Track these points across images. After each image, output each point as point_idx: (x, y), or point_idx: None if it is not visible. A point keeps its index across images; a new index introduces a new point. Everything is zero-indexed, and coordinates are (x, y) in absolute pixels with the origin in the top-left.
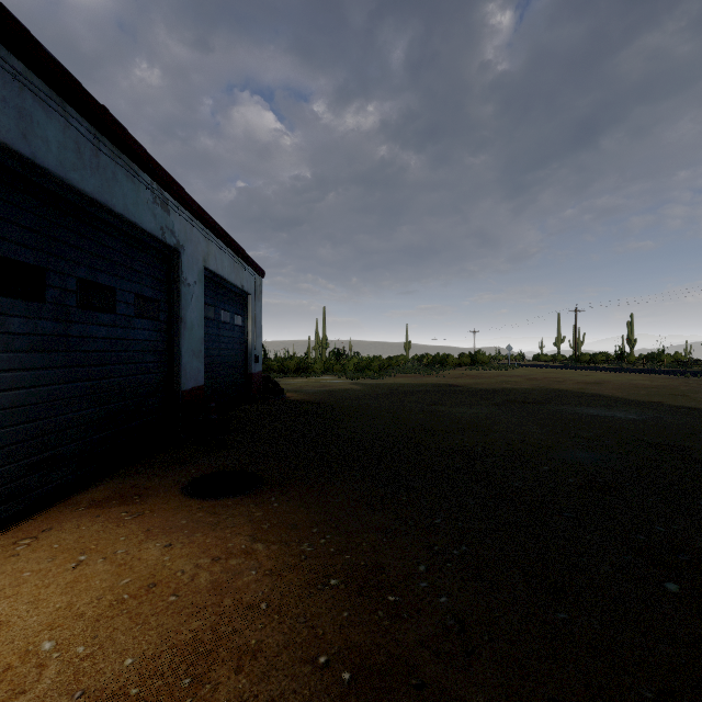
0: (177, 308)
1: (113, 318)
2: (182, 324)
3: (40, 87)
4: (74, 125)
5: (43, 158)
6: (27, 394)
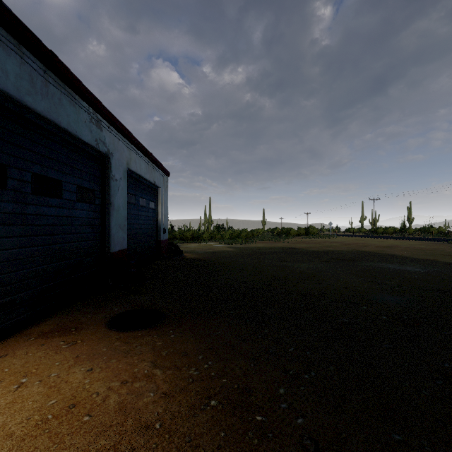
0: (107, 196)
1: (60, 202)
2: (111, 206)
3: (0, 32)
4: (28, 62)
5: (3, 84)
6: None
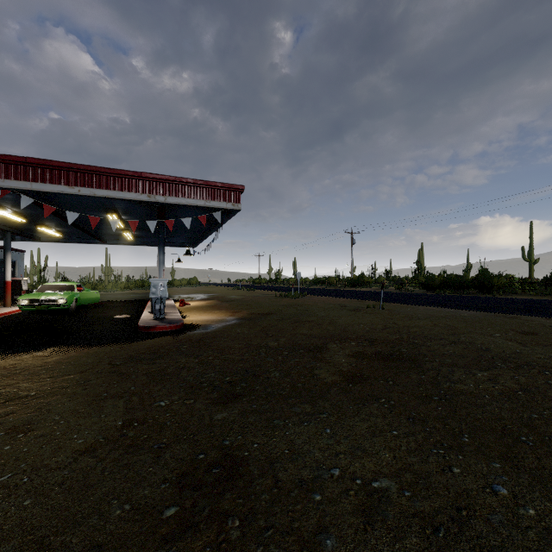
0: None
1: None
2: None
3: None
4: None
5: None
6: None
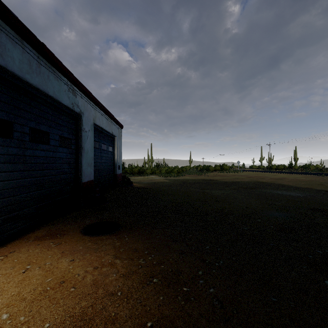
0: (80, 143)
1: (48, 147)
2: (82, 150)
3: (9, 31)
4: (27, 51)
5: (11, 67)
6: (3, 184)
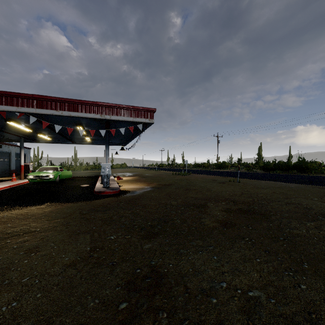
0: (11, 159)
1: (3, 161)
2: (11, 161)
3: None
4: None
5: None
6: None
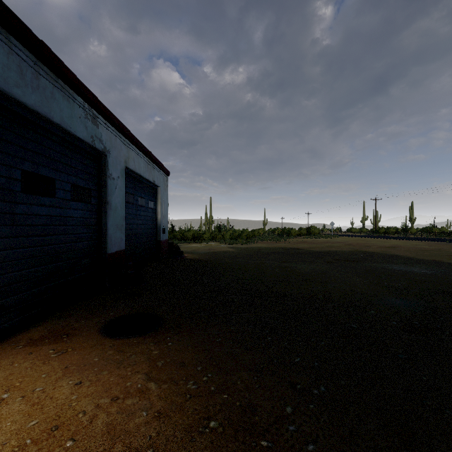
0: (104, 195)
1: (53, 201)
2: (108, 206)
3: None
4: (16, 52)
5: None
6: None
